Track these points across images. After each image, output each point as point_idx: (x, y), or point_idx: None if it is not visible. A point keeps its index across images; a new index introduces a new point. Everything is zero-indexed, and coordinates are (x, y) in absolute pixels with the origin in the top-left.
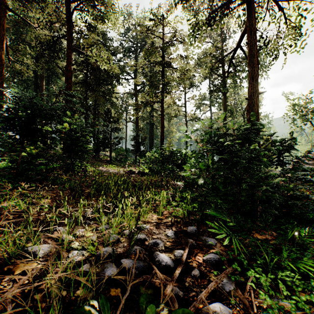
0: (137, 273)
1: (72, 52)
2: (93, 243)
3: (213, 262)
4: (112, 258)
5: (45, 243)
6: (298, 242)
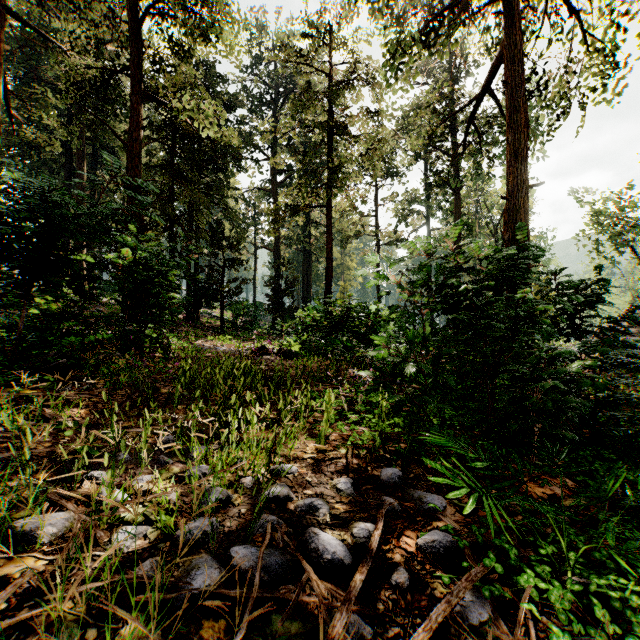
0: (266, 580)
1: (141, 102)
2: (171, 507)
3: (440, 550)
4: (211, 545)
5: (62, 508)
6: (625, 503)
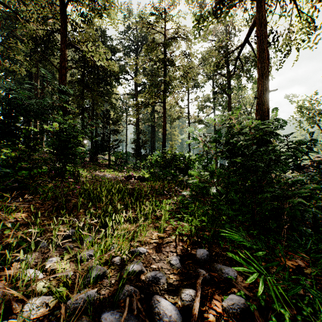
0: None
1: (66, 47)
2: (67, 281)
3: (237, 310)
4: (89, 313)
5: None
6: None
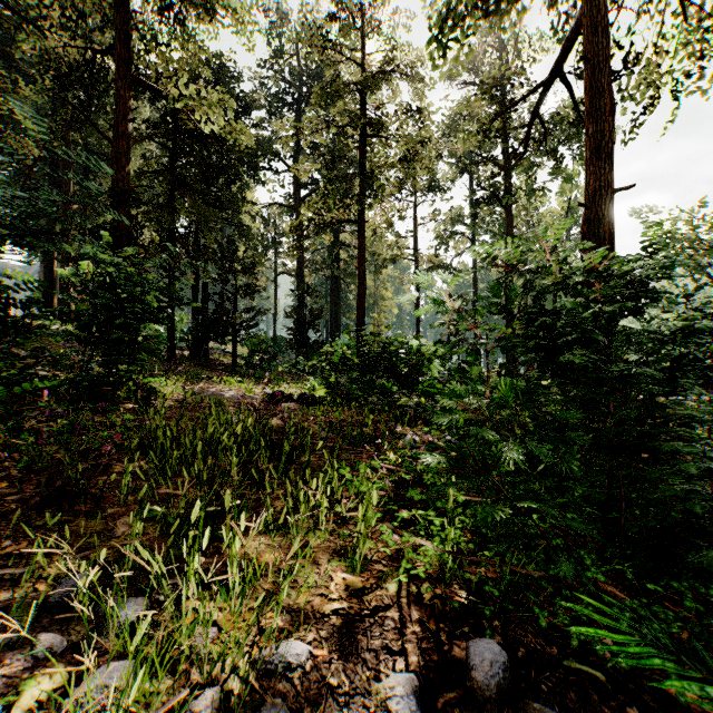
0: None
1: (130, 89)
2: None
3: None
4: None
5: None
6: None
